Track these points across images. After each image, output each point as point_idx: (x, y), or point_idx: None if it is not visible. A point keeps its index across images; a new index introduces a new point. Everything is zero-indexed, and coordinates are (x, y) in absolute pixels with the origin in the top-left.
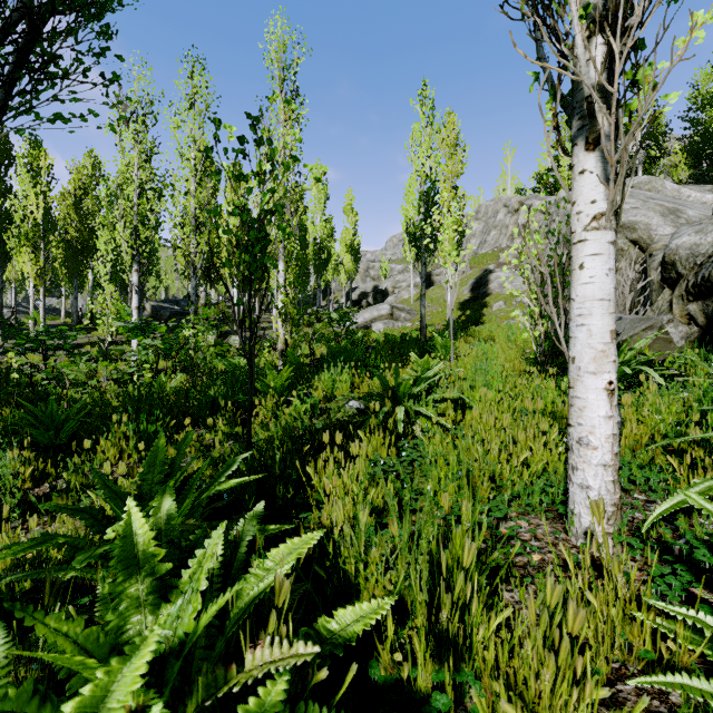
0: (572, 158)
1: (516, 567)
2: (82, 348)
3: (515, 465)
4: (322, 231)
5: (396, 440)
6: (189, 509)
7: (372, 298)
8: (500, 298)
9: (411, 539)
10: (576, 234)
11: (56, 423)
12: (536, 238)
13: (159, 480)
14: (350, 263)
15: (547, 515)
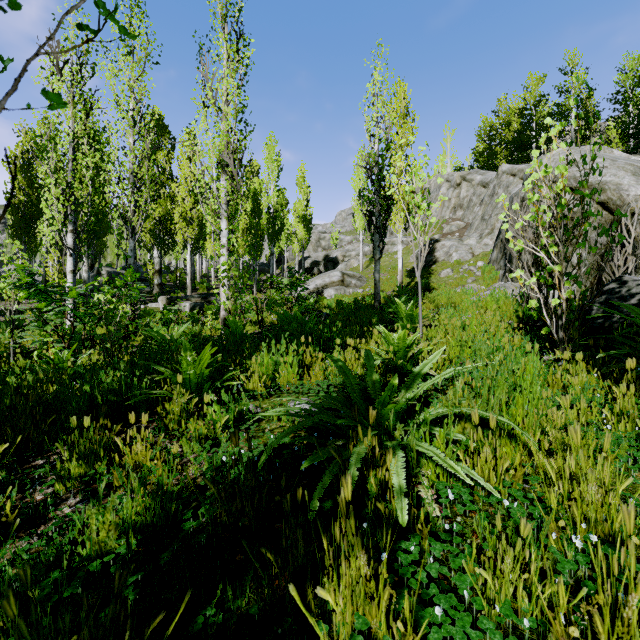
0: None
1: None
2: (23, 314)
3: None
4: (275, 200)
5: (391, 540)
6: None
7: (323, 266)
8: (447, 265)
9: None
10: None
11: None
12: (563, 166)
13: None
14: (302, 232)
15: None
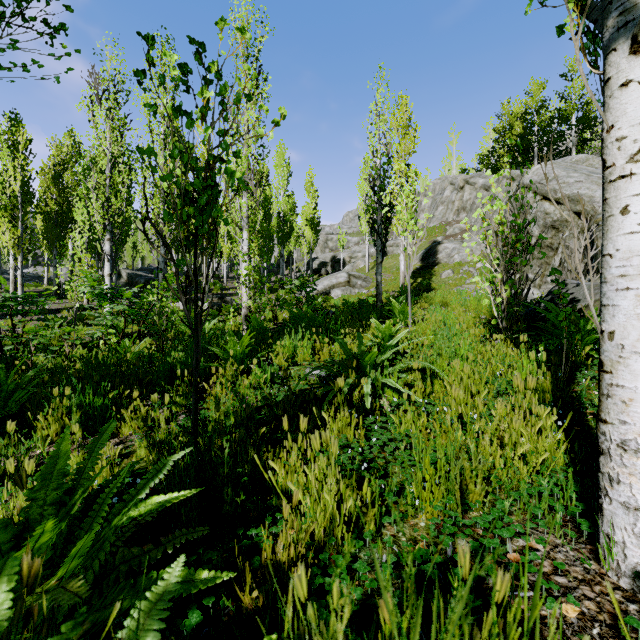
0: (605, 70)
1: (547, 628)
2: (60, 312)
3: (512, 458)
4: (285, 205)
5: (362, 417)
6: (93, 542)
7: (331, 267)
8: (448, 266)
9: (394, 568)
10: (616, 168)
11: (3, 393)
12: (500, 203)
13: (54, 500)
14: (310, 235)
15: (561, 528)
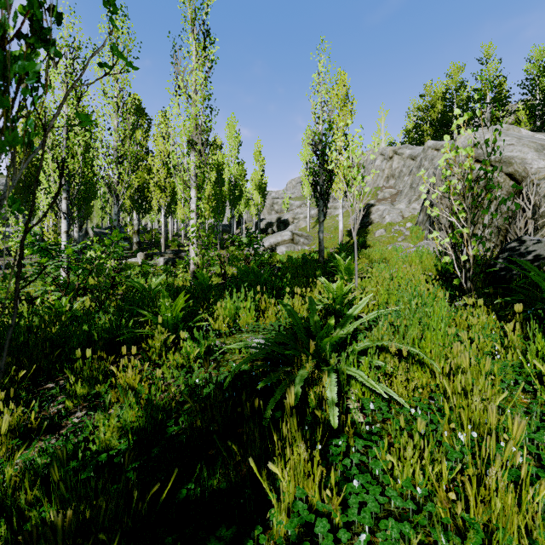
0: None
1: None
2: (24, 267)
3: None
4: (235, 171)
5: (325, 438)
6: None
7: (276, 226)
8: (381, 226)
9: None
10: None
11: None
12: (469, 148)
13: None
14: (258, 198)
15: None
